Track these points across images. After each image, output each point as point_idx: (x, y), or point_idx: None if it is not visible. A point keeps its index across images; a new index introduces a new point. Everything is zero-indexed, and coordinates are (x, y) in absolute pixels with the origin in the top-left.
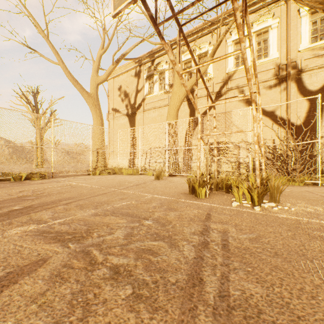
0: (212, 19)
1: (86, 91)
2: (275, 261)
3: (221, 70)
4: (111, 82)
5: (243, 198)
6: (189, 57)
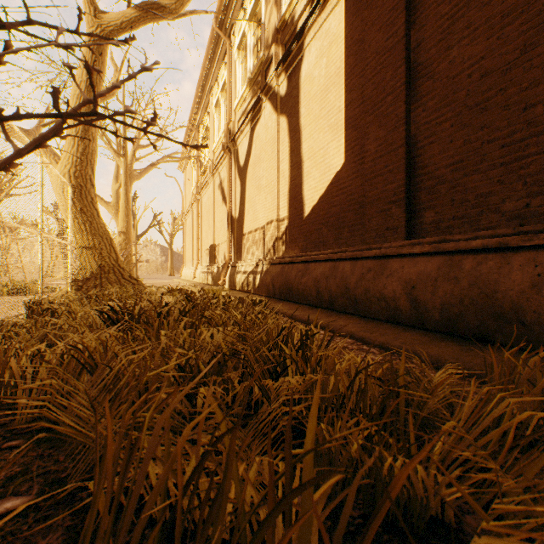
0: (198, 86)
1: (106, 201)
2: None
3: (212, 148)
4: (184, 174)
5: None
6: (202, 135)
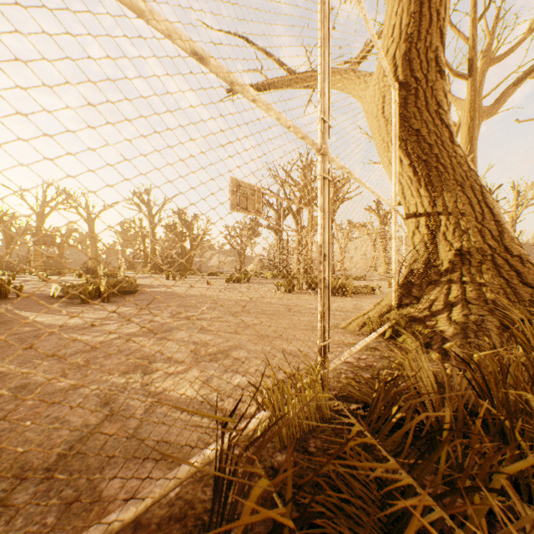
0: None
1: None
2: (233, 290)
3: None
4: None
5: (300, 292)
6: None
